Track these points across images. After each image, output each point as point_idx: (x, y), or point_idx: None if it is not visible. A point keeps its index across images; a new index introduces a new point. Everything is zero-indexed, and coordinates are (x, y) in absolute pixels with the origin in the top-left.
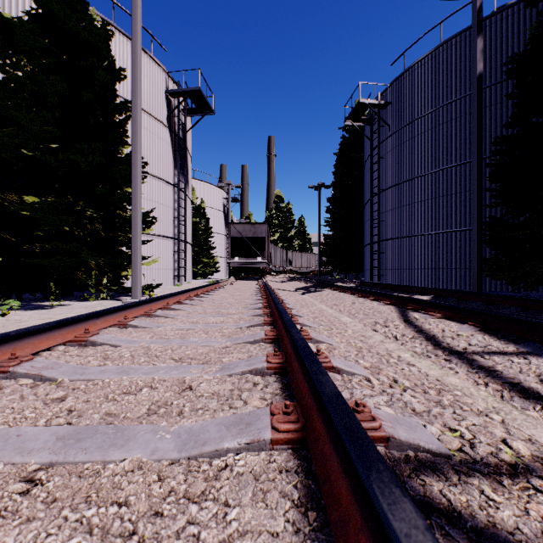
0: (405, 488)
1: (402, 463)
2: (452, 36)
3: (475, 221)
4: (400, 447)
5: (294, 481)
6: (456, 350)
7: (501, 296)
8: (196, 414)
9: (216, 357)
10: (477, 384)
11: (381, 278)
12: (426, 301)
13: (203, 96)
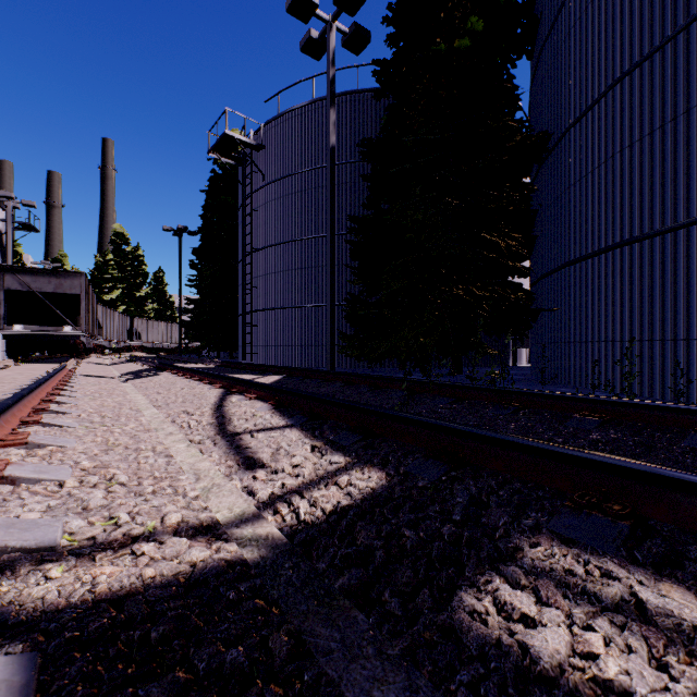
0: None
1: None
2: (324, 97)
3: (329, 297)
4: None
5: None
6: (233, 432)
7: (334, 373)
8: None
9: None
10: (216, 464)
11: (255, 357)
12: (249, 382)
13: None
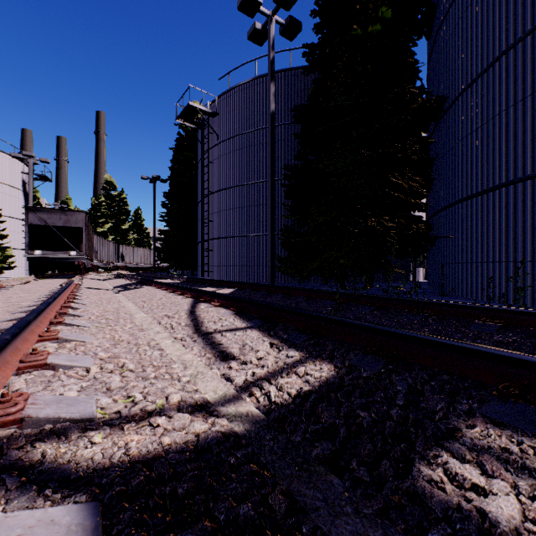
0: (2, 458)
1: (22, 438)
2: (264, 74)
3: (270, 228)
4: (37, 424)
5: None
6: (206, 332)
7: (276, 286)
8: None
9: None
10: (198, 356)
11: (211, 274)
12: (213, 293)
13: None
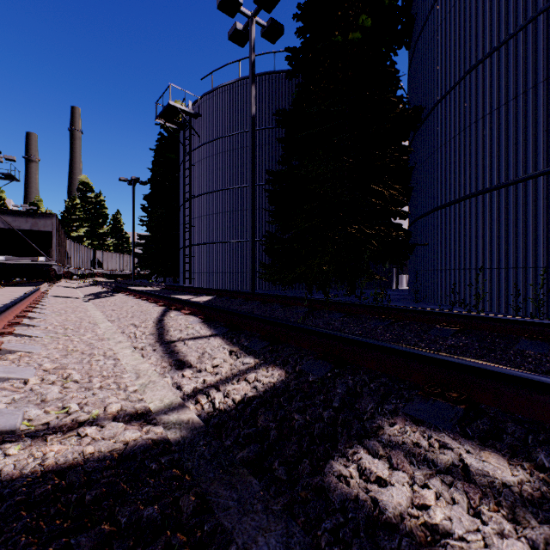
0: None
1: None
2: (247, 76)
3: (251, 234)
4: None
5: None
6: (169, 340)
7: (254, 294)
8: None
9: None
10: (153, 365)
11: (193, 281)
12: (185, 301)
13: None
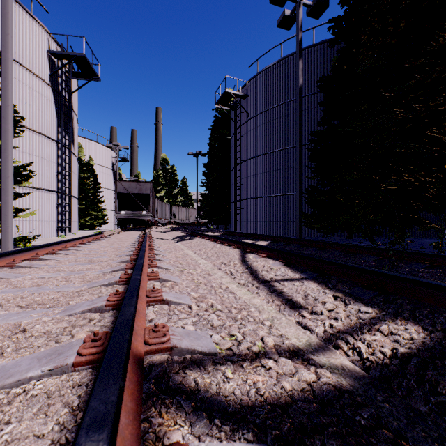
0: (169, 381)
1: (176, 364)
2: (288, 55)
3: (298, 188)
4: (180, 353)
5: (81, 392)
6: (265, 280)
7: (309, 240)
8: (17, 353)
9: (66, 301)
10: (267, 302)
11: (242, 228)
12: (258, 245)
13: (88, 62)
